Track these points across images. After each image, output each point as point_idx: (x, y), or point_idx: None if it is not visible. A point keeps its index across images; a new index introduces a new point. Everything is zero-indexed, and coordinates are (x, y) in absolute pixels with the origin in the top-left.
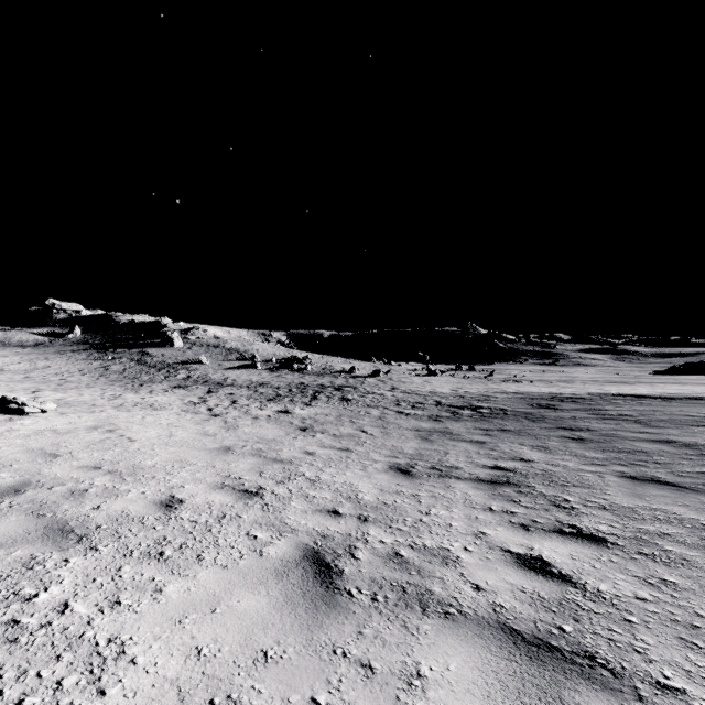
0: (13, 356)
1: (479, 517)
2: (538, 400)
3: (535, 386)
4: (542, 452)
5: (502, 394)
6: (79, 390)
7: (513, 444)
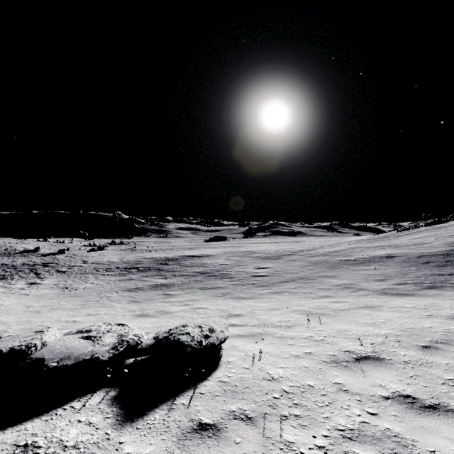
0: None
1: (155, 292)
2: (160, 261)
3: (158, 253)
4: (164, 279)
5: (145, 259)
6: None
7: (156, 279)
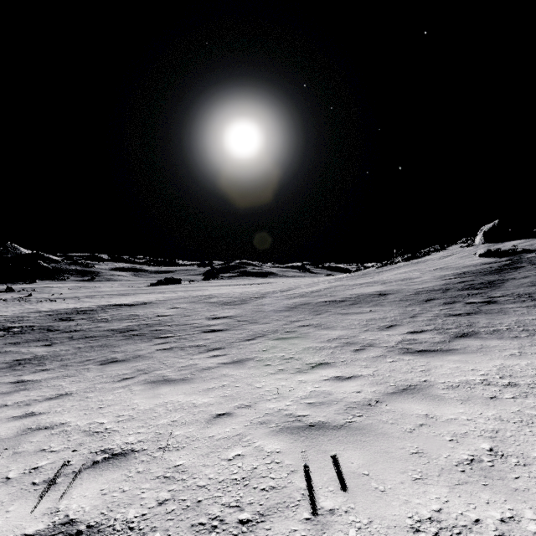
0: None
1: None
2: (62, 315)
3: (66, 303)
4: (47, 347)
5: (36, 314)
6: None
7: (31, 347)
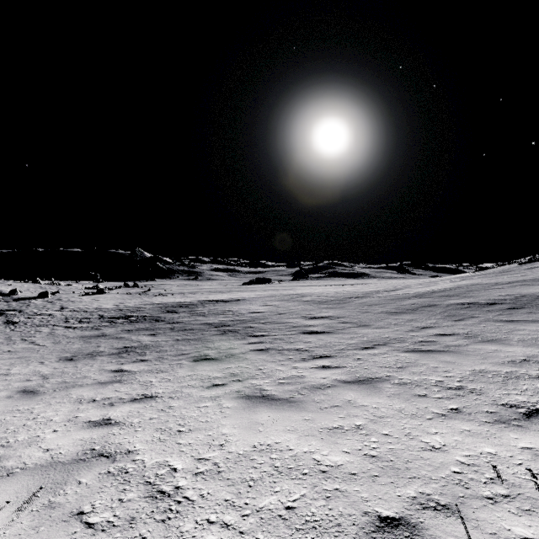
0: None
1: (105, 365)
2: (169, 308)
3: (174, 297)
4: (152, 336)
5: (150, 306)
6: None
7: (140, 335)
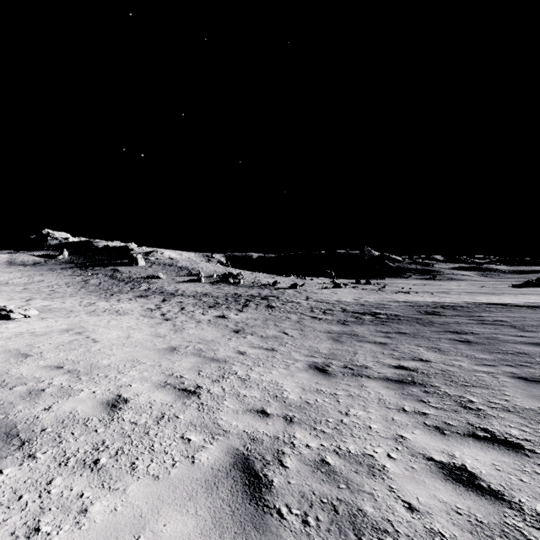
0: (16, 272)
1: (395, 418)
2: (424, 308)
3: (420, 296)
4: (437, 353)
5: (395, 303)
6: (64, 299)
7: (411, 345)
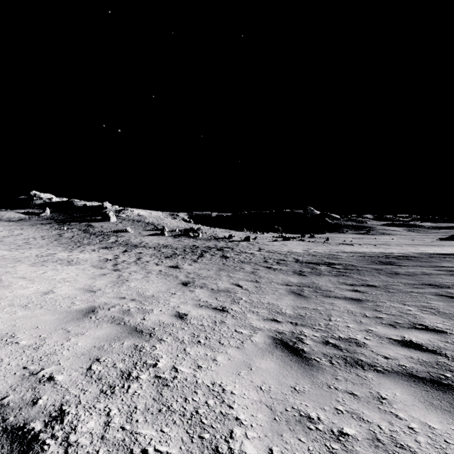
0: None
1: None
2: (376, 258)
3: (365, 247)
4: (438, 315)
5: (344, 253)
6: (28, 250)
7: (394, 303)
